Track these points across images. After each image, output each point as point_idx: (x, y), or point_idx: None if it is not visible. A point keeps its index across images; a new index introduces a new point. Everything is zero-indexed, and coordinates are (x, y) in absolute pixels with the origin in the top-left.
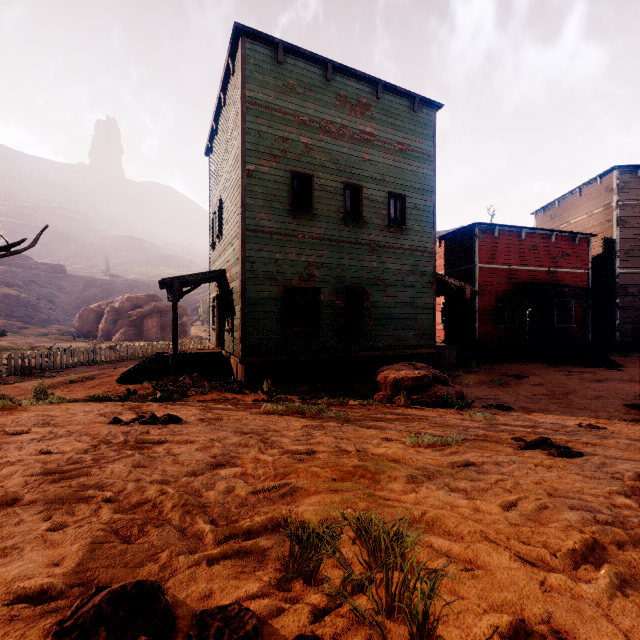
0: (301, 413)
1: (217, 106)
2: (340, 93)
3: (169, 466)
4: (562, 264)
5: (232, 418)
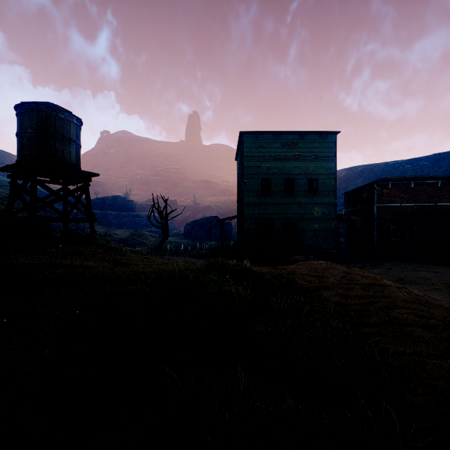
0: None
1: (237, 148)
2: (283, 142)
3: None
4: (448, 200)
5: None
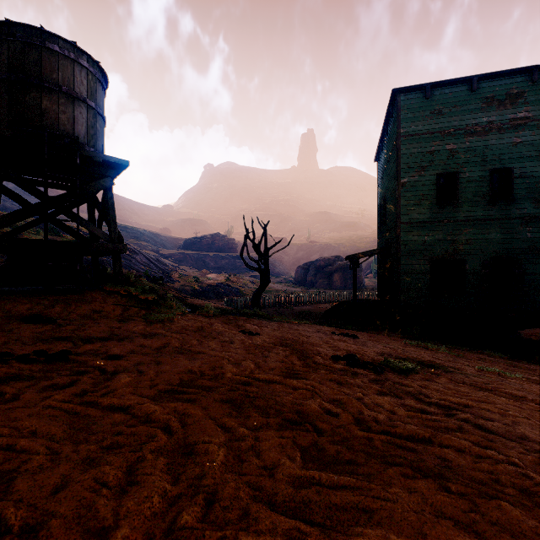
0: (427, 347)
1: (382, 133)
2: (486, 96)
3: (356, 348)
4: None
5: (383, 341)
